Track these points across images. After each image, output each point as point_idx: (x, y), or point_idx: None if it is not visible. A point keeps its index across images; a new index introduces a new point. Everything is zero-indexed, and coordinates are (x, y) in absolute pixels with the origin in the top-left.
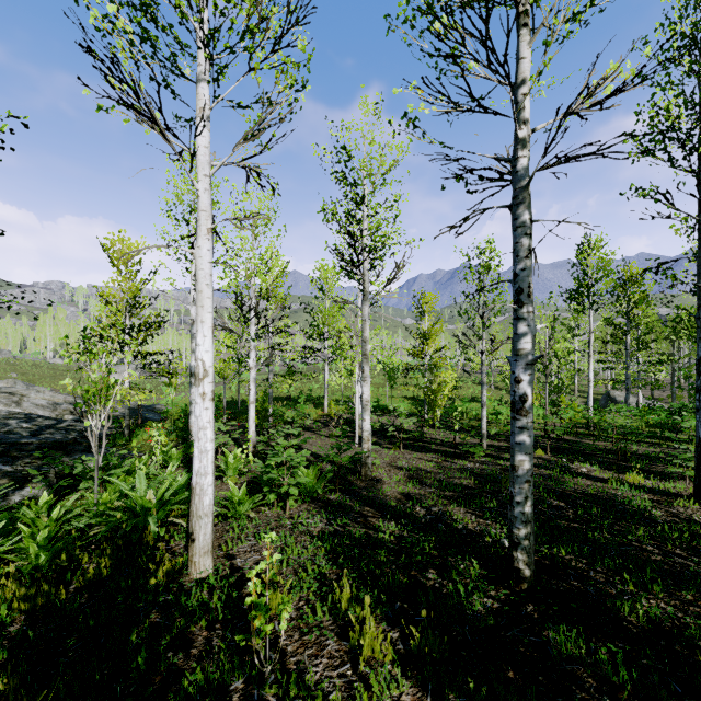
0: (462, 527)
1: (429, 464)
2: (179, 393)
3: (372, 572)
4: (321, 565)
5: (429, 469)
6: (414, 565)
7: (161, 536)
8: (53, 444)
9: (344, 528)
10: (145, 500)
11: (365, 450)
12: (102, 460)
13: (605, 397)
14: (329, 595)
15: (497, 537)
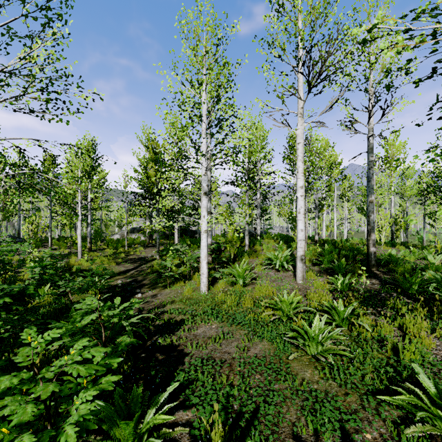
0: None
1: None
2: None
3: None
4: None
5: None
6: None
7: None
8: None
9: None
10: None
11: None
12: None
13: None
14: None
15: None
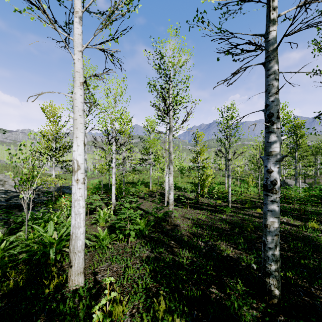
0: (226, 255)
1: (203, 216)
2: None
3: (177, 286)
4: (147, 281)
5: (203, 219)
6: (203, 283)
7: (59, 258)
8: (13, 205)
9: (160, 254)
10: (50, 238)
11: (170, 209)
12: (31, 215)
13: (282, 182)
14: (151, 308)
15: (248, 262)
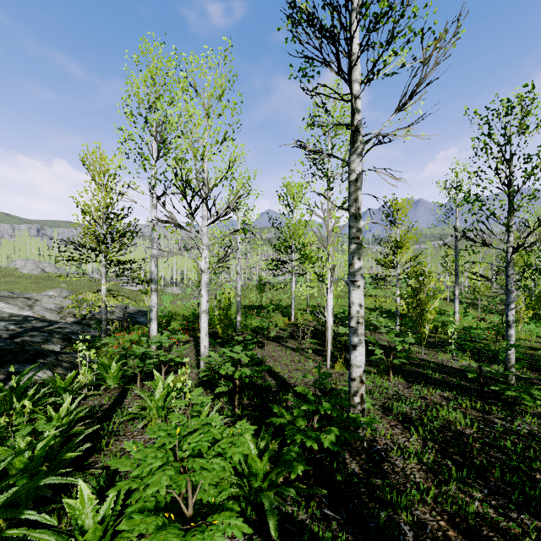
0: None
1: (453, 417)
2: (177, 301)
3: None
4: None
5: (463, 431)
6: None
7: None
8: None
9: None
10: None
11: (355, 399)
12: None
13: None
14: None
15: None
